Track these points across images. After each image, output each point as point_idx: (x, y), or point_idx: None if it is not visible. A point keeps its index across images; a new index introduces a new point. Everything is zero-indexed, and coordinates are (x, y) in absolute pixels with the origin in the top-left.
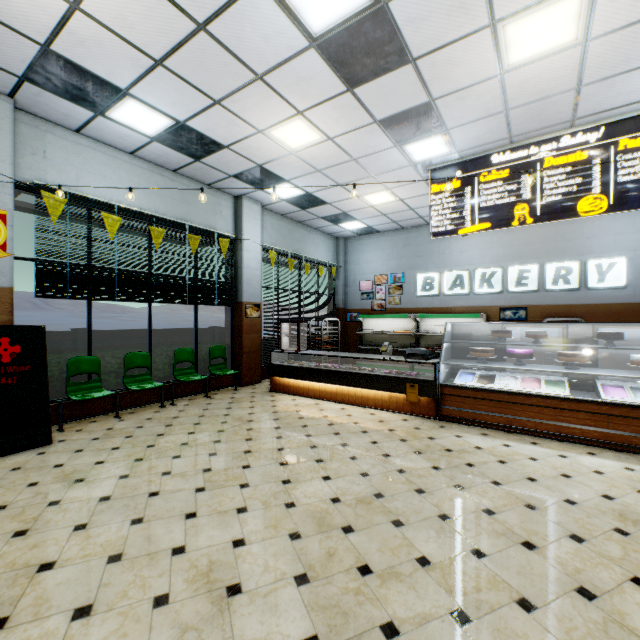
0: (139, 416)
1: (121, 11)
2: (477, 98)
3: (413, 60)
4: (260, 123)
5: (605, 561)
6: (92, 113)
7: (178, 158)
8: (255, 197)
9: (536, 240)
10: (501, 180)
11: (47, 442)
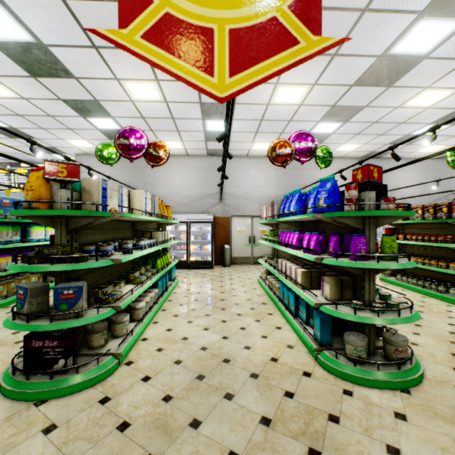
0: None
1: None
2: None
3: None
4: None
5: None
6: None
7: None
8: None
9: None
10: (25, 173)
11: None
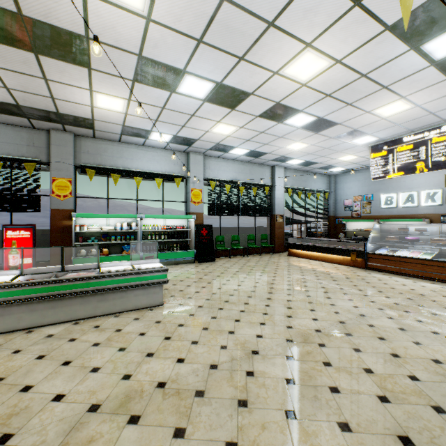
0: (236, 258)
1: (240, 134)
2: (377, 125)
3: (339, 123)
4: (281, 146)
5: (382, 294)
6: (224, 153)
7: (249, 158)
8: (281, 165)
9: None
10: (408, 150)
11: (214, 261)
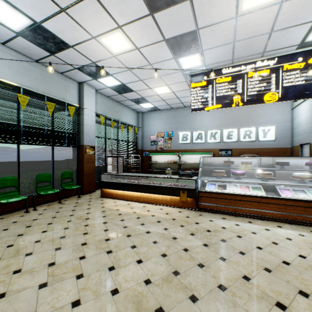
0: (7, 220)
1: None
2: (221, 31)
3: None
4: (93, 31)
5: None
6: None
7: (38, 51)
8: (91, 84)
9: (236, 117)
10: (227, 82)
11: None
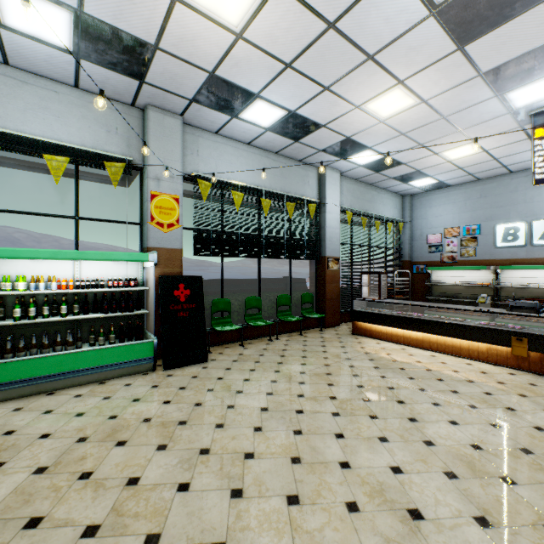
0: (256, 346)
1: (271, 30)
2: None
3: None
4: (359, 99)
5: None
6: (229, 117)
7: (281, 142)
8: (336, 166)
9: None
10: None
11: (205, 360)
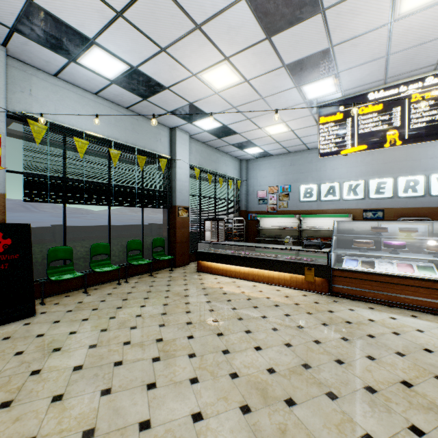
0: (102, 291)
1: None
2: (367, 44)
3: (323, 10)
4: (195, 68)
5: None
6: (66, 60)
7: (130, 97)
8: (185, 129)
9: (391, 160)
10: (376, 112)
11: (32, 314)
